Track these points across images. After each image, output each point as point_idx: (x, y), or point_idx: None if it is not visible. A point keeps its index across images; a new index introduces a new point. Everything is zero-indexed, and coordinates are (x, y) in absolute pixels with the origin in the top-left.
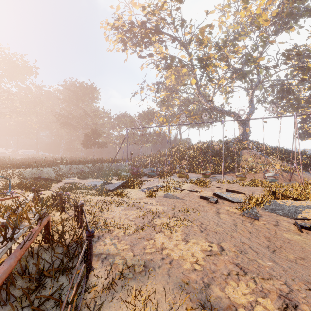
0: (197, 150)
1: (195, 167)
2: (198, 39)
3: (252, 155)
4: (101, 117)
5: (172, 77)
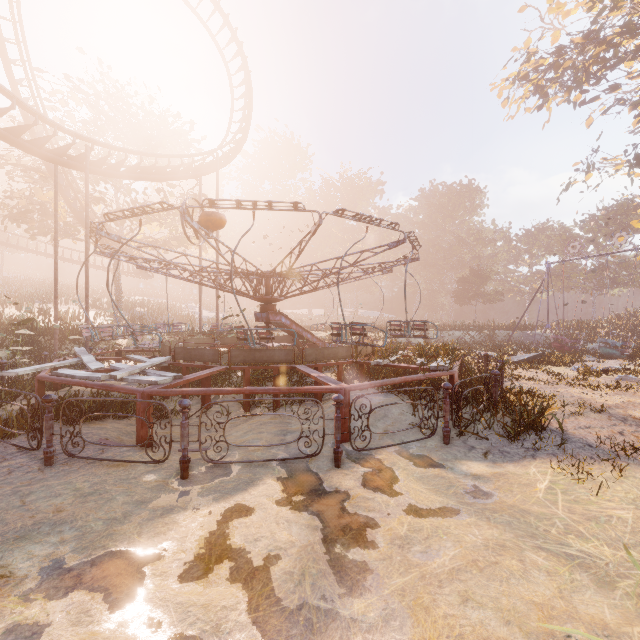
0: None
1: None
2: None
3: None
4: (488, 242)
5: None
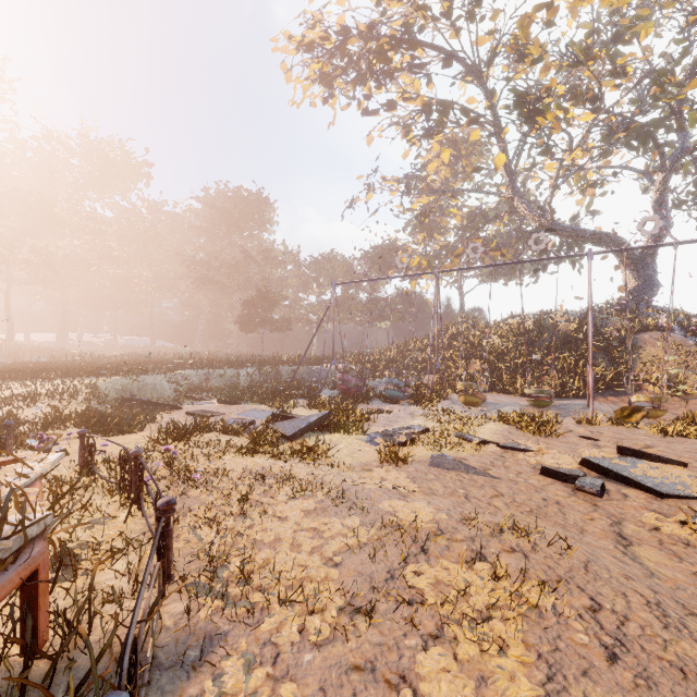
0: (510, 334)
1: (505, 378)
2: (513, 46)
3: (672, 346)
4: (279, 264)
5: (444, 157)
